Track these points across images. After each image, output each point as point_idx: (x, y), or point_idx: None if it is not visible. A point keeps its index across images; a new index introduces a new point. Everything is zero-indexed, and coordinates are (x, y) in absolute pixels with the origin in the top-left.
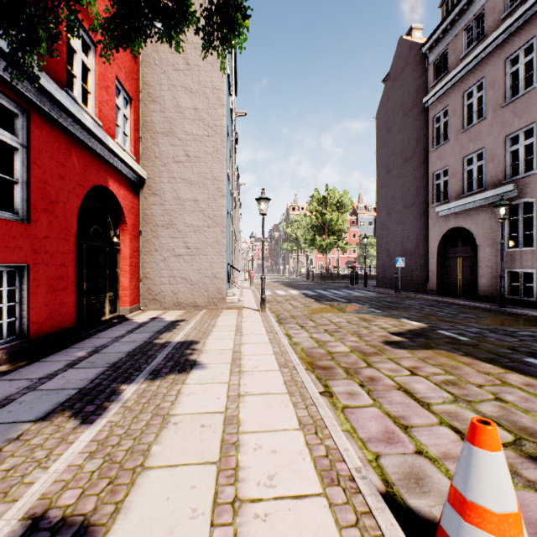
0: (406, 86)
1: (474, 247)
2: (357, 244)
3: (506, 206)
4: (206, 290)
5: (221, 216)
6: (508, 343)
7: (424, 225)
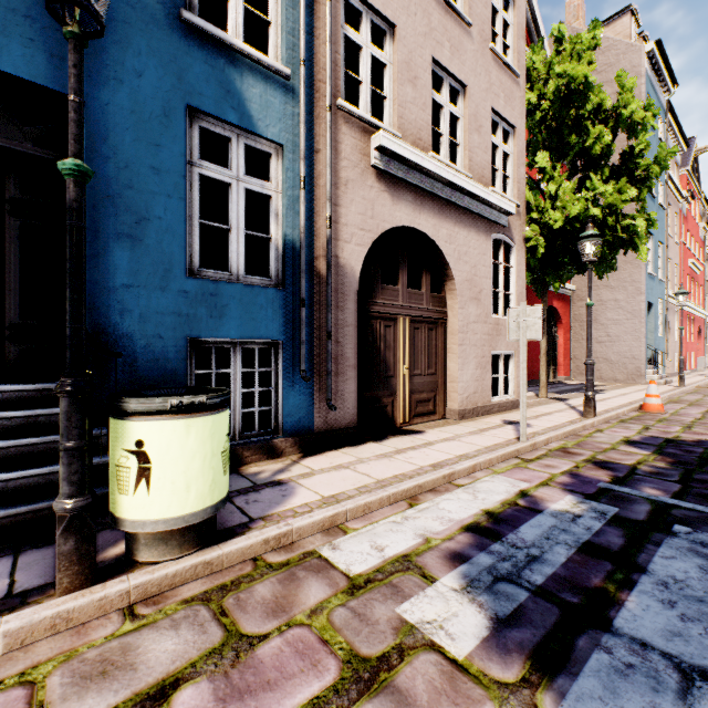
0: None
1: None
2: None
3: None
4: (625, 368)
5: (638, 310)
6: None
7: None
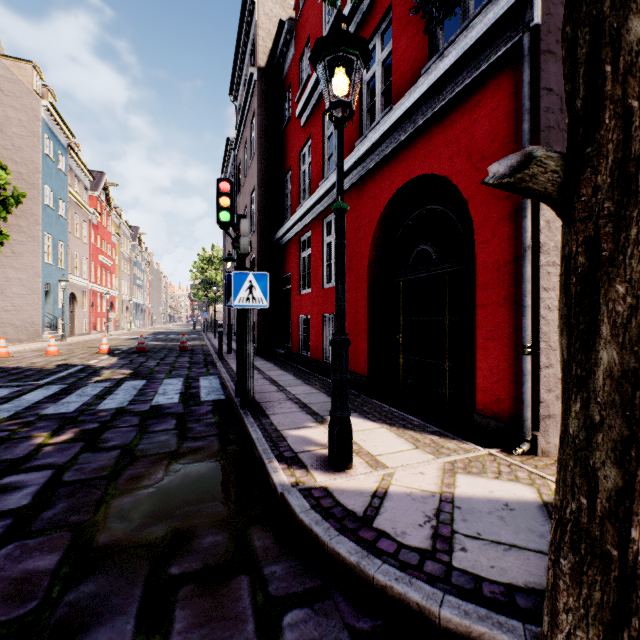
0: None
1: None
2: None
3: (215, 287)
4: (28, 331)
5: (38, 289)
6: None
7: None
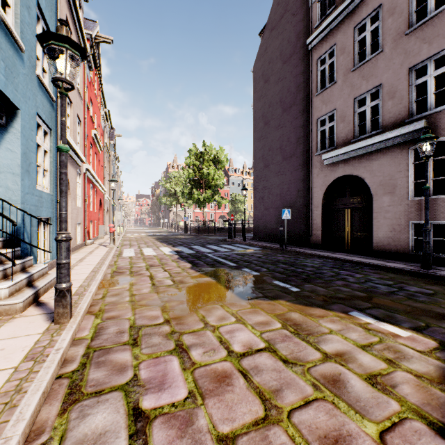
0: (286, 33)
1: (366, 197)
2: (229, 201)
3: (434, 140)
4: None
5: None
6: None
7: (305, 175)
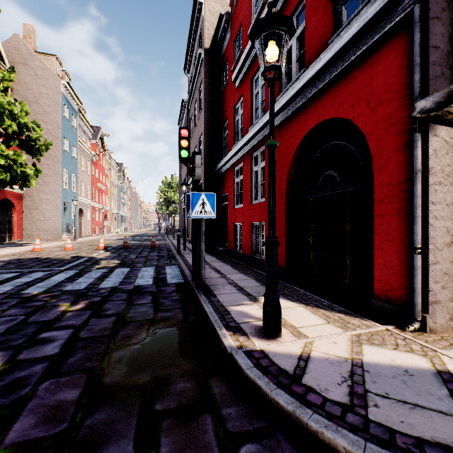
0: None
1: None
2: None
3: (174, 203)
4: (53, 234)
5: (59, 206)
6: None
7: None
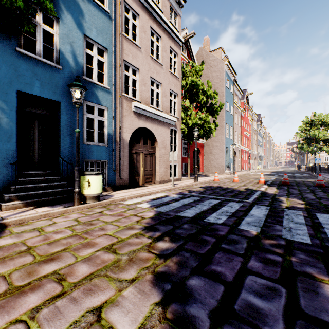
0: None
1: None
2: None
3: None
4: (219, 169)
5: (223, 149)
6: (279, 180)
7: None
